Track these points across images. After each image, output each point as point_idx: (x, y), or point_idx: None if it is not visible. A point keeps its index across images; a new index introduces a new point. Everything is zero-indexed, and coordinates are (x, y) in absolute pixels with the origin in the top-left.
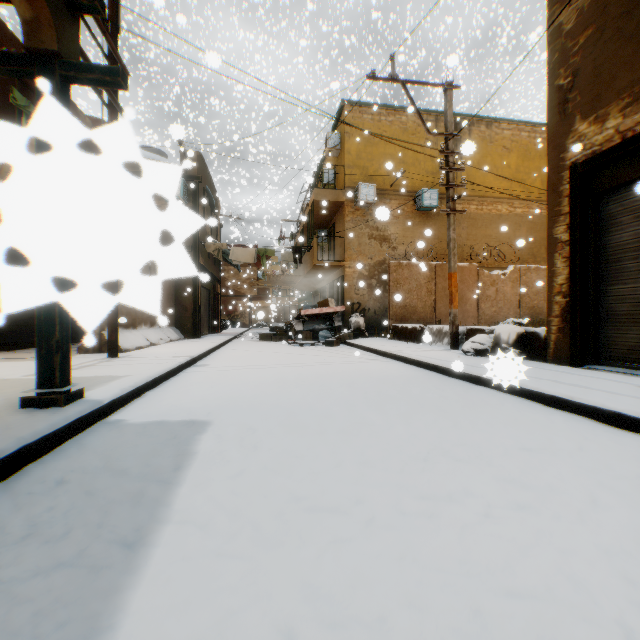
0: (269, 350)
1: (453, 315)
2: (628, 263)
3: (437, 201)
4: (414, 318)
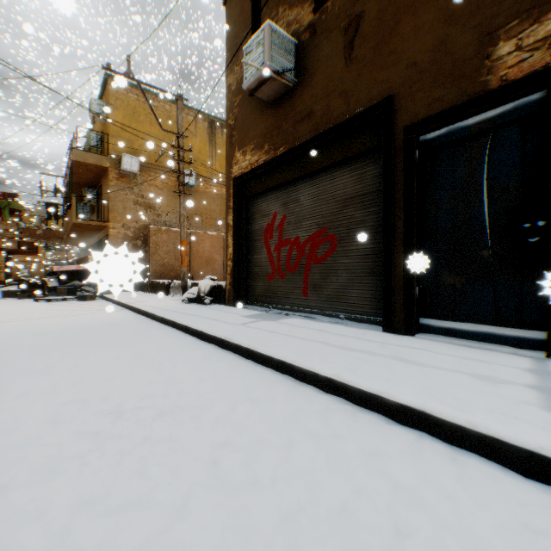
0: (0, 308)
1: (183, 273)
2: (258, 243)
3: (195, 181)
4: (172, 274)
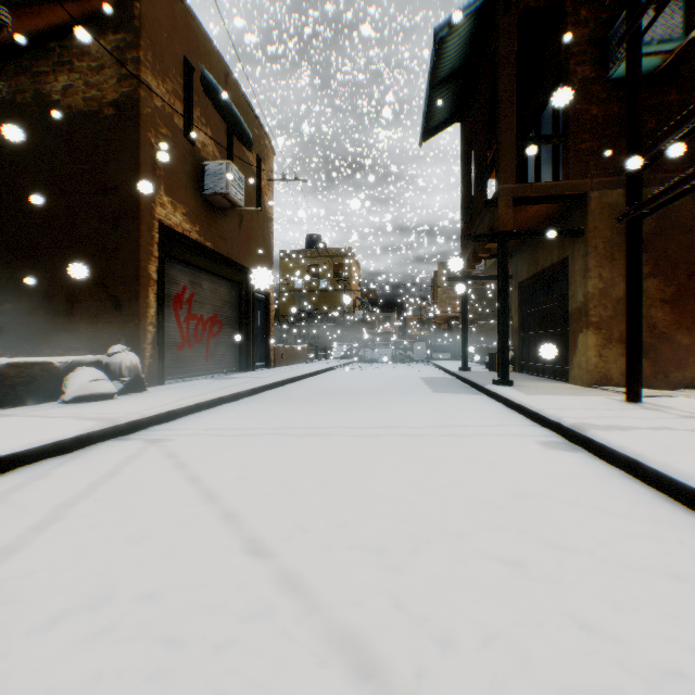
0: None
1: None
2: (167, 309)
3: None
4: None
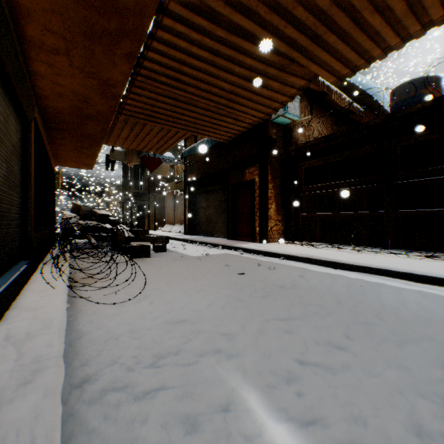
0: None
1: None
2: None
3: None
4: None
